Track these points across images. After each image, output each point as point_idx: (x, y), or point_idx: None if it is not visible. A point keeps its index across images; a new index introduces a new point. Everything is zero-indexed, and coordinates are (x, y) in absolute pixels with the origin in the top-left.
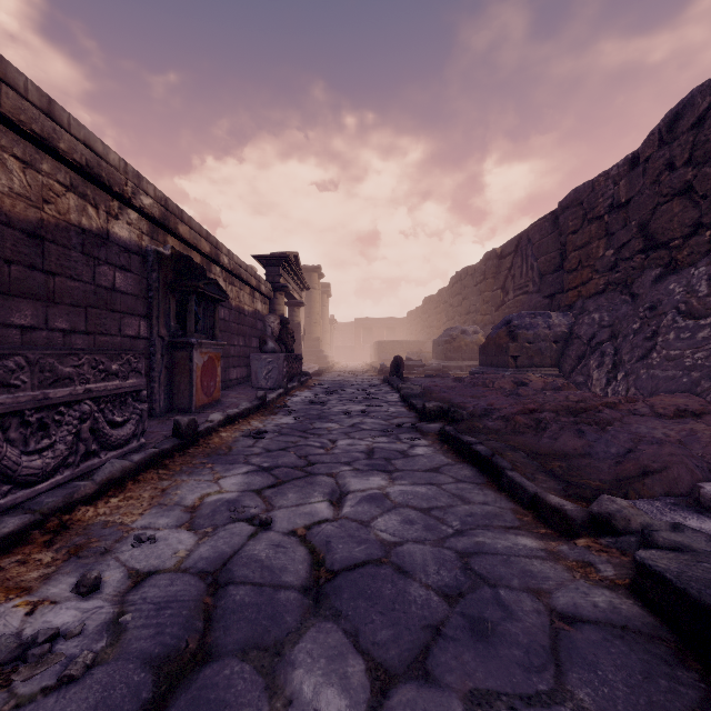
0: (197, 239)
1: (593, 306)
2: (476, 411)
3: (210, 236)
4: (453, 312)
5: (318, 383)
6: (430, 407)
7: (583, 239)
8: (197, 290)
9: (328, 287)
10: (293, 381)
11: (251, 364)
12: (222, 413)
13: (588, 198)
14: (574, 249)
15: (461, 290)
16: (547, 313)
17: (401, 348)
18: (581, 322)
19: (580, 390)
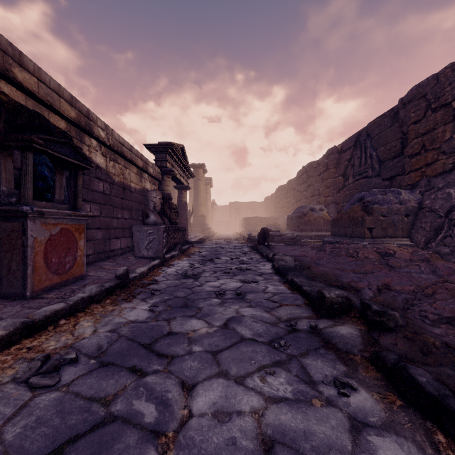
0: (53, 97)
1: (443, 182)
2: (394, 303)
3: (77, 102)
4: (300, 196)
5: (197, 251)
6: (332, 297)
7: (427, 126)
8: (30, 145)
9: (210, 180)
10: (175, 250)
11: (133, 235)
12: (11, 322)
13: (432, 89)
14: (417, 136)
15: (307, 179)
16: (396, 190)
17: (261, 222)
18: (434, 197)
19: (448, 261)
